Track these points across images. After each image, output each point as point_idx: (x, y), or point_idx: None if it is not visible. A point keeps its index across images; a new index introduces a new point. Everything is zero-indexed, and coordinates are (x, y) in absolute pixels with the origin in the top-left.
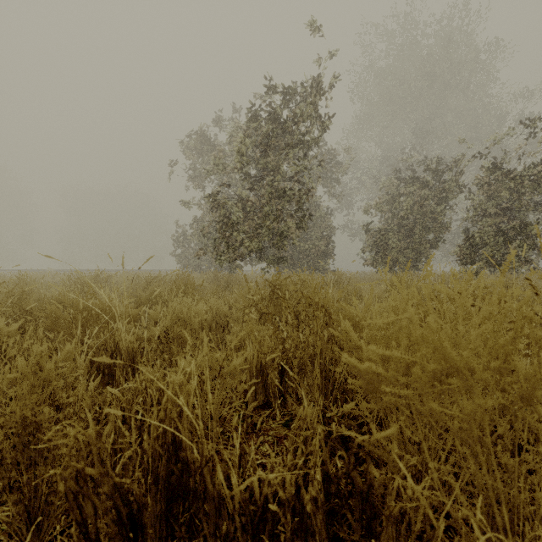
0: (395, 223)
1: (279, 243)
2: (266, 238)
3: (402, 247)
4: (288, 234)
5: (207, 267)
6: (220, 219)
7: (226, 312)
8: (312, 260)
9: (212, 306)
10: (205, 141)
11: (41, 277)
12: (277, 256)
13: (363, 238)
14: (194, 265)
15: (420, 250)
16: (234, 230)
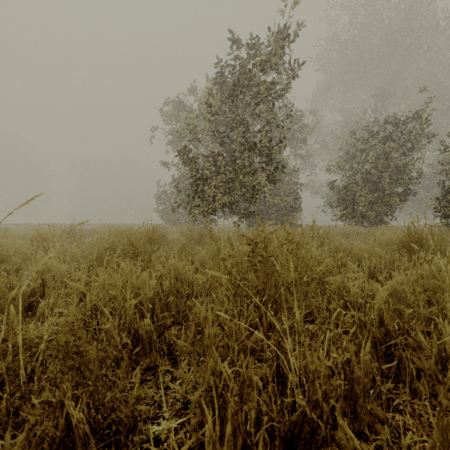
0: (362, 179)
1: (251, 197)
2: (238, 192)
3: (372, 201)
4: (260, 188)
5: (185, 221)
6: (194, 174)
7: (189, 277)
8: (281, 214)
9: (171, 270)
10: (182, 107)
11: (33, 230)
12: (248, 210)
13: (325, 195)
14: (174, 219)
15: (390, 204)
16: (207, 185)
